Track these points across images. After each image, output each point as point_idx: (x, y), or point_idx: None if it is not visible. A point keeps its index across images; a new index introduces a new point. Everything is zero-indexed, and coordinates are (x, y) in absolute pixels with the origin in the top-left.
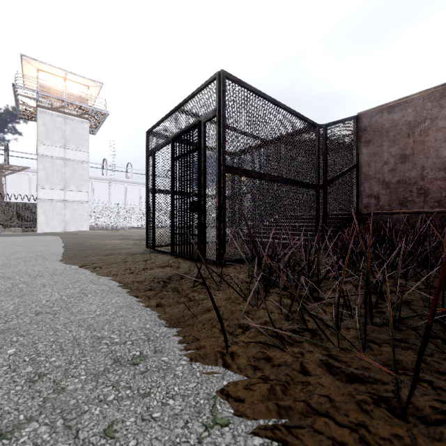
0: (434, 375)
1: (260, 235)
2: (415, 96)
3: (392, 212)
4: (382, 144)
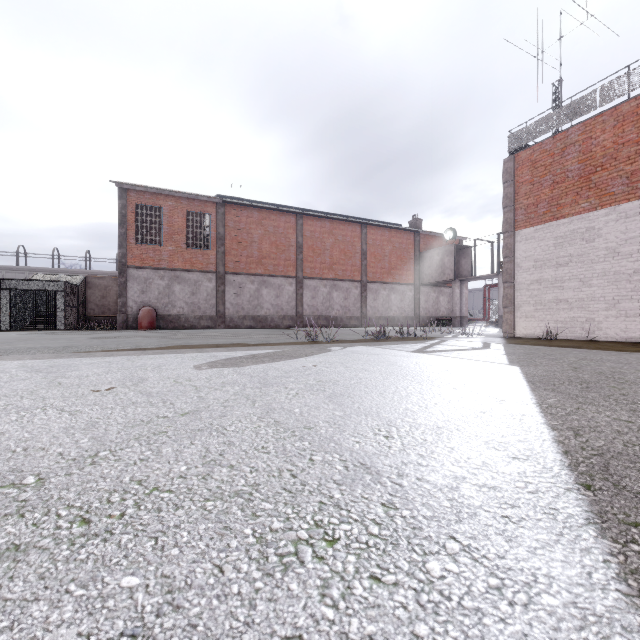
0: (112, 330)
1: (38, 325)
2: (107, 277)
3: (100, 316)
4: (96, 290)
